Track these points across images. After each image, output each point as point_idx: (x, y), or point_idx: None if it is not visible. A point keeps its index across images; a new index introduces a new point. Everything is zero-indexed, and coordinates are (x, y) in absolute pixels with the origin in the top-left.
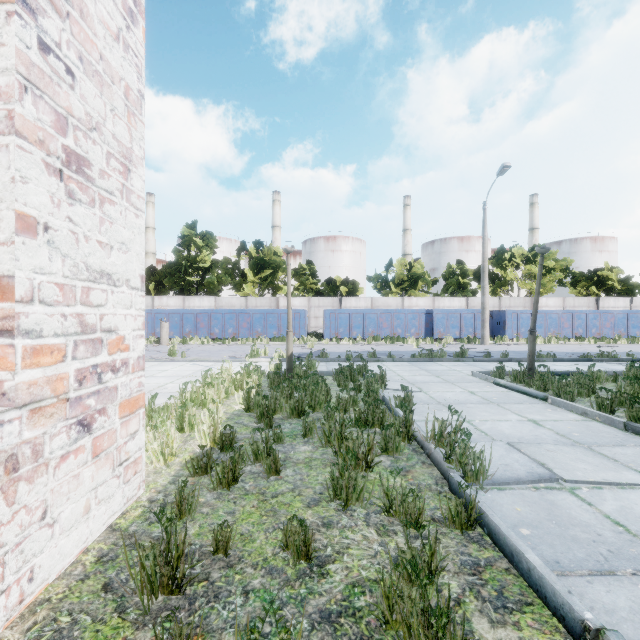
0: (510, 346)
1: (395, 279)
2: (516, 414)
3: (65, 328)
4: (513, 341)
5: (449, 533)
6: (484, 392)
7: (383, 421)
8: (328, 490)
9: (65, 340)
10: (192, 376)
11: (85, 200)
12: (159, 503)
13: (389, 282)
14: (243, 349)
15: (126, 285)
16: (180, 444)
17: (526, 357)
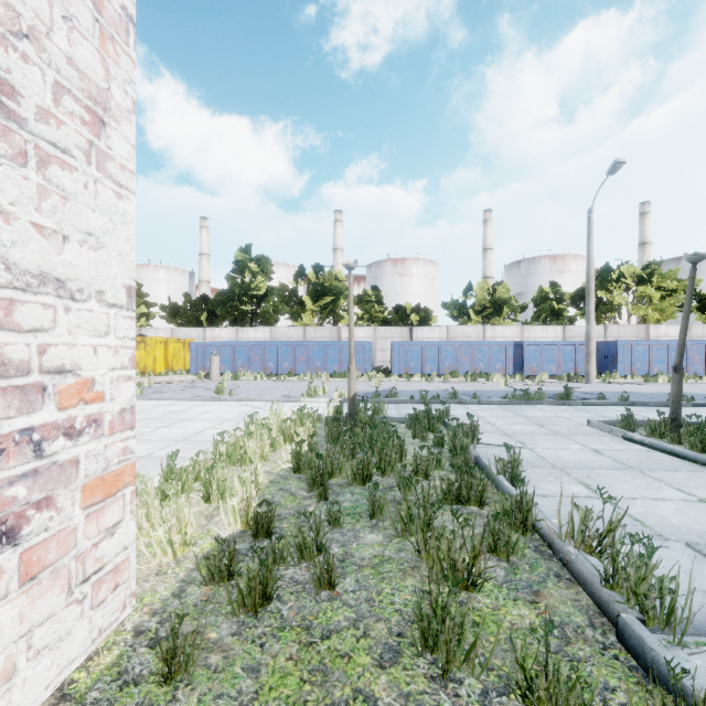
0: (624, 385)
1: (475, 305)
2: (676, 489)
3: None
4: (625, 379)
5: None
6: (613, 451)
7: (483, 497)
8: (413, 638)
9: None
10: (237, 420)
11: (3, 150)
12: (148, 638)
13: (468, 309)
14: (299, 386)
15: (97, 300)
16: (202, 522)
17: (652, 400)
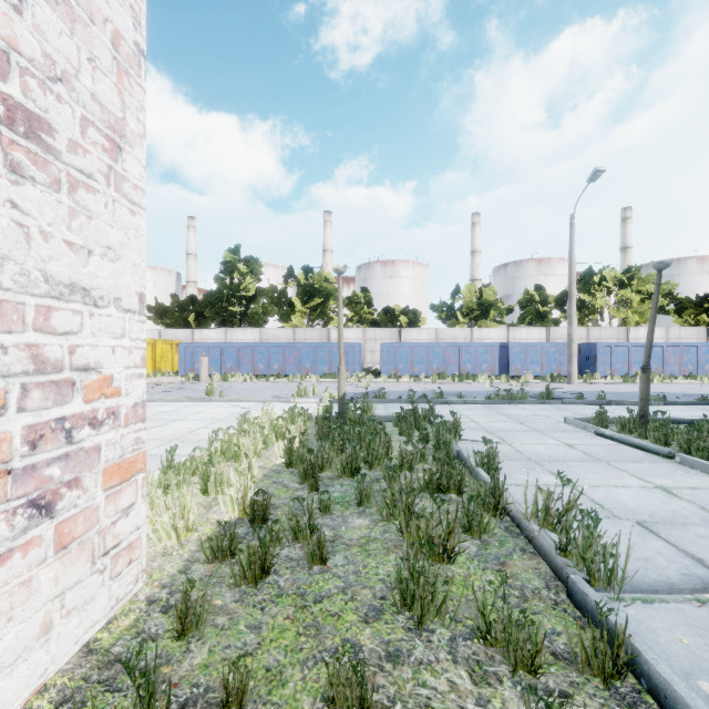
0: (604, 385)
1: (463, 307)
2: (636, 477)
3: (4, 365)
4: (606, 379)
5: (584, 684)
6: (585, 445)
7: (462, 486)
8: (394, 597)
9: (4, 383)
10: (229, 419)
11: (42, 180)
12: (160, 606)
13: (456, 311)
14: (289, 387)
15: (115, 306)
16: (202, 511)
17: (627, 399)
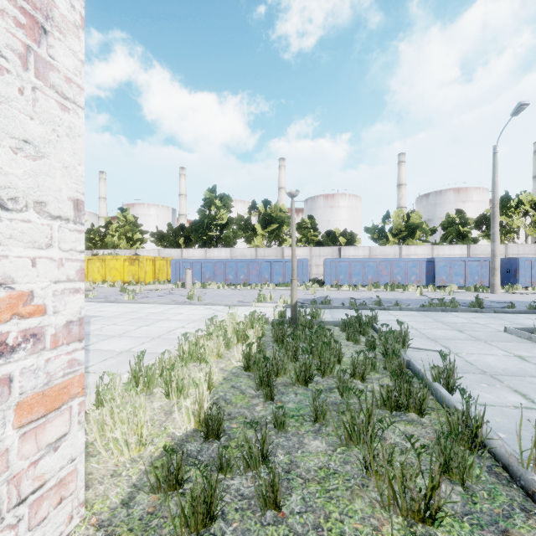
0: (527, 295)
1: (392, 229)
2: None
3: None
4: (526, 290)
5: None
6: None
7: (423, 406)
8: None
9: None
10: (201, 321)
11: None
12: None
13: (386, 232)
14: (252, 294)
15: (36, 210)
16: (161, 418)
17: None
